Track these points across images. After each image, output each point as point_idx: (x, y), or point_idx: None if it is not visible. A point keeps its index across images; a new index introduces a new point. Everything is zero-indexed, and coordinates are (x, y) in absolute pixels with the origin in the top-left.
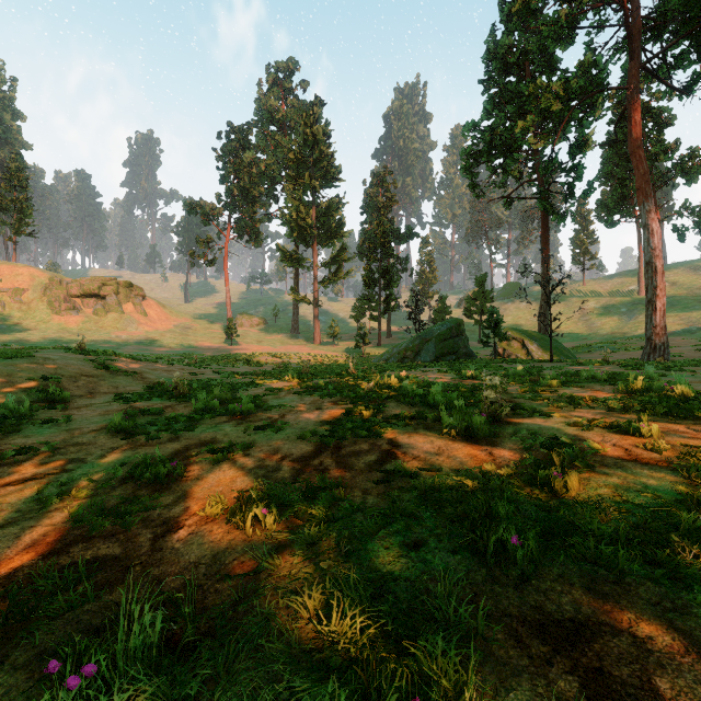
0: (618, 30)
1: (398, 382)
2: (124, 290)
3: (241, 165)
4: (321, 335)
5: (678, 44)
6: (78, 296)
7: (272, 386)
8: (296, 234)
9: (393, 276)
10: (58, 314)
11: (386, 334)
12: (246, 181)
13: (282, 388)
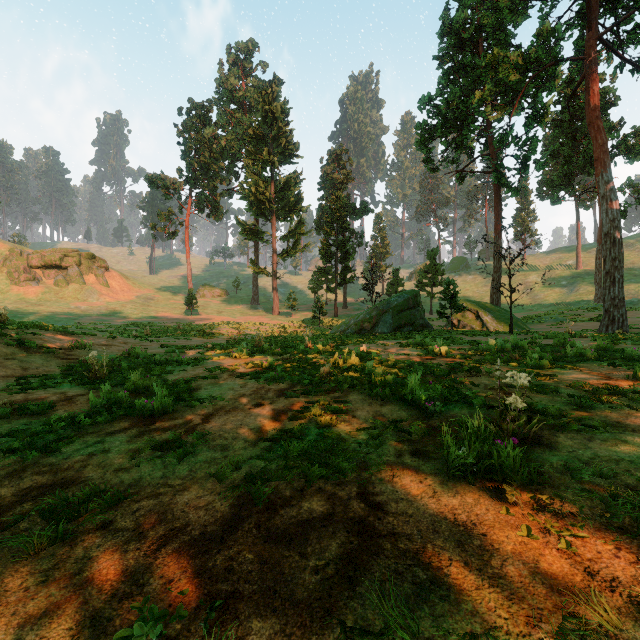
0: (573, 3)
1: (359, 361)
2: (86, 262)
3: (202, 141)
4: (280, 306)
5: (631, 19)
6: (39, 267)
7: (216, 363)
8: (255, 208)
9: (349, 249)
10: (17, 285)
11: (342, 305)
12: (207, 156)
13: (225, 367)
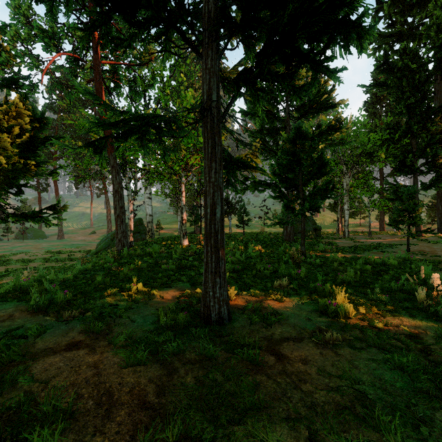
0: None
1: None
2: None
3: None
4: None
5: None
6: None
7: None
8: None
9: None
10: None
11: None
12: None
13: None
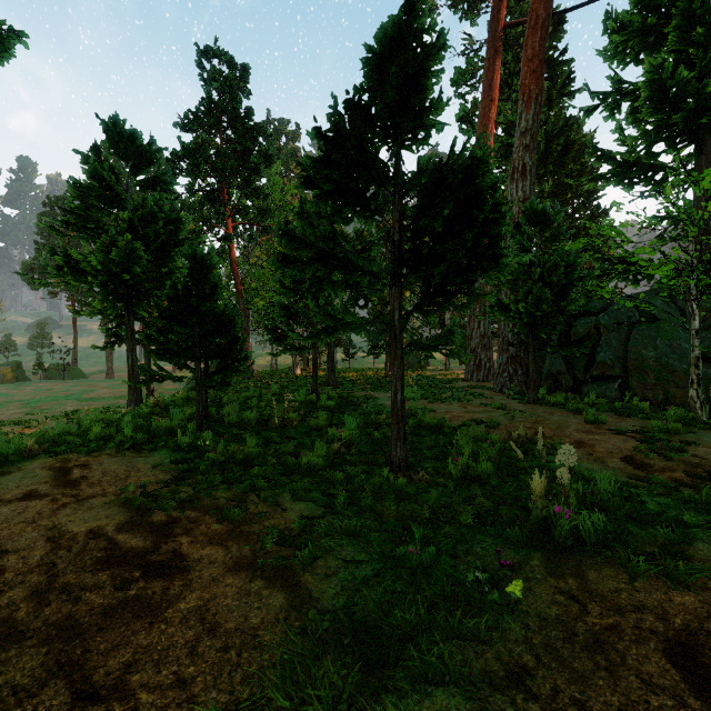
0: None
1: None
2: None
3: None
4: None
5: None
6: None
7: None
8: None
9: None
10: None
11: None
12: None
13: None
